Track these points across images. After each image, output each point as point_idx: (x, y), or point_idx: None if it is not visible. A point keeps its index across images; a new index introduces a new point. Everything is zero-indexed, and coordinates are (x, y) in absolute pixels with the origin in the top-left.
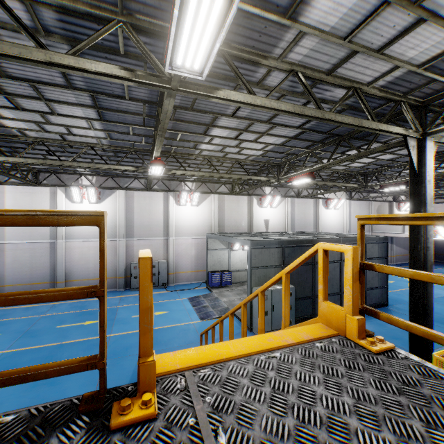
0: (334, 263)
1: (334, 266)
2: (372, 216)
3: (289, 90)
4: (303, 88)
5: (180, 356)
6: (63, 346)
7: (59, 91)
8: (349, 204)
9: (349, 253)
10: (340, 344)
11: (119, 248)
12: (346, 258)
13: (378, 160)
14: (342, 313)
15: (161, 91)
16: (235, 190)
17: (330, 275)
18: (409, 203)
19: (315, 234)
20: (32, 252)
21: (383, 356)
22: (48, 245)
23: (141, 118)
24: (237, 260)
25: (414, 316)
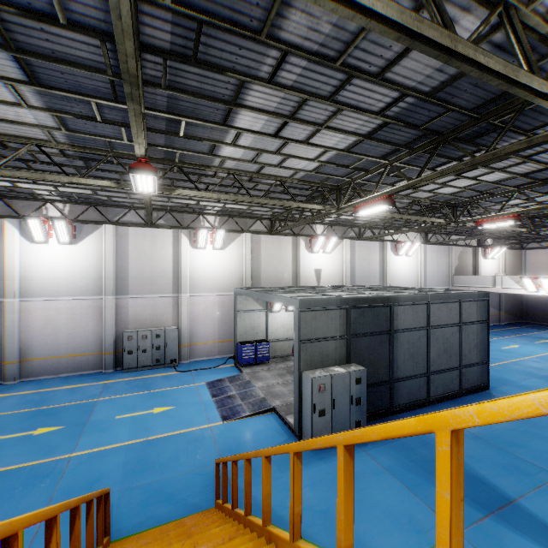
0: (418, 330)
1: (419, 335)
2: None
3: None
4: None
5: None
6: None
7: None
8: (424, 249)
9: None
10: None
11: (106, 309)
12: None
13: (479, 183)
14: None
15: None
16: (275, 228)
17: (414, 348)
18: None
19: (386, 288)
20: None
21: None
22: None
23: (107, 83)
24: (278, 325)
25: None
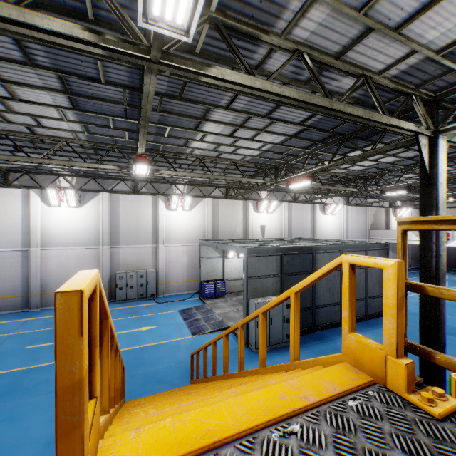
0: (334, 271)
1: (335, 275)
2: (423, 219)
3: (292, 78)
4: (309, 72)
5: (145, 438)
6: (32, 371)
7: (18, 69)
8: (346, 209)
9: (391, 270)
10: (382, 401)
11: (103, 256)
12: (386, 277)
13: (379, 163)
14: (380, 353)
15: (143, 72)
16: (230, 194)
17: (330, 284)
18: (420, 207)
19: (313, 240)
20: (2, 262)
21: (449, 423)
22: (20, 254)
23: (122, 109)
24: (232, 268)
25: (425, 330)
